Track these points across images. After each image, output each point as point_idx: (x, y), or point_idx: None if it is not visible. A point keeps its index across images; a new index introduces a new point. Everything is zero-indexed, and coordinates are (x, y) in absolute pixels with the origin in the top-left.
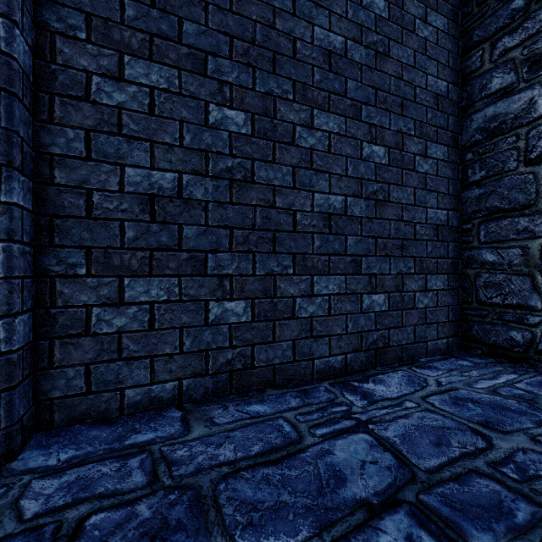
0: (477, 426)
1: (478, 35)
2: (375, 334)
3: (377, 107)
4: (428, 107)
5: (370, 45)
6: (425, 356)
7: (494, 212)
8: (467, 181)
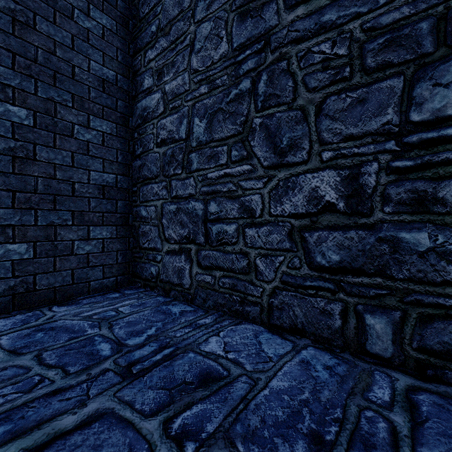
0: (4, 354)
1: (139, 44)
2: (13, 281)
3: (15, 70)
4: (92, 87)
5: (4, 9)
6: (87, 294)
7: (146, 179)
8: (135, 154)
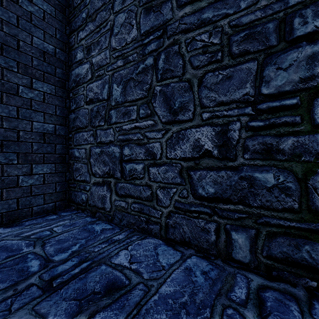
0: None
1: (73, 26)
2: None
3: None
4: (34, 57)
5: None
6: (31, 217)
7: (78, 128)
8: (70, 109)
